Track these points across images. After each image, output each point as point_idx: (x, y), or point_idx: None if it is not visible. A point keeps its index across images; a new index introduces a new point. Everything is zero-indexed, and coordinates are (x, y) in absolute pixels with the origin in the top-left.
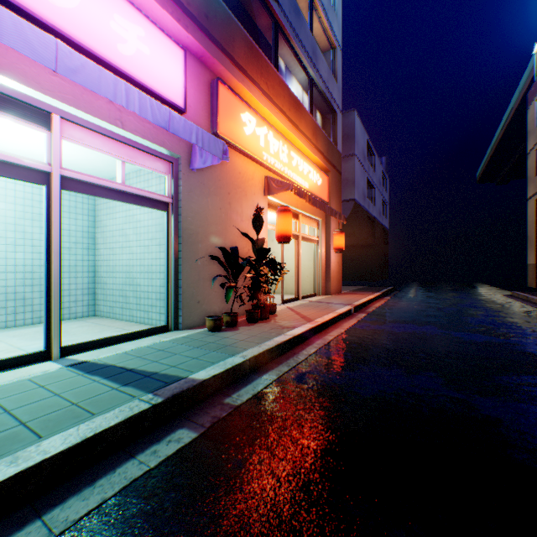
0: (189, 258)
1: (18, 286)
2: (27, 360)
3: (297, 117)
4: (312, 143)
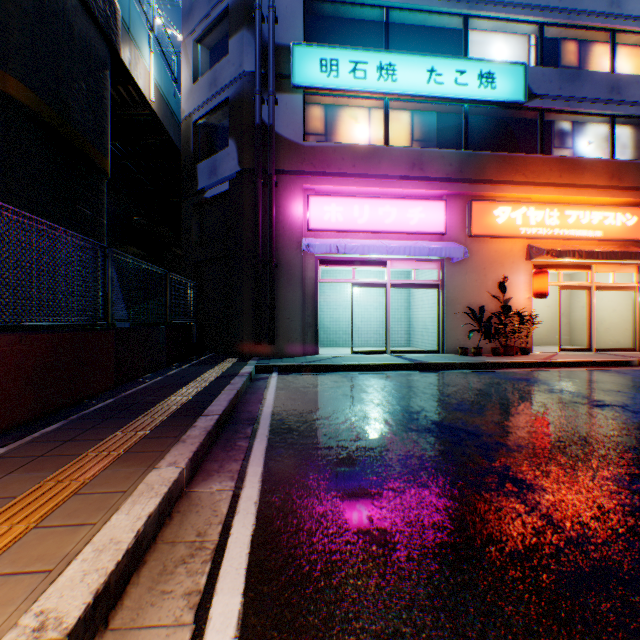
0: (450, 313)
1: (377, 328)
2: (379, 352)
3: (574, 176)
4: (608, 187)
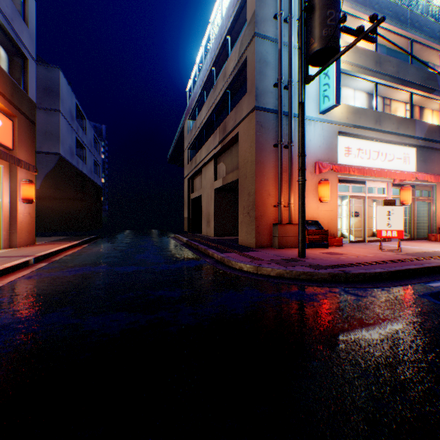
0: None
1: None
2: None
3: None
4: None
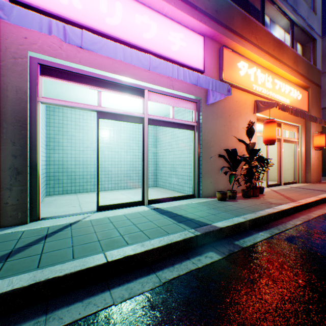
0: (205, 156)
1: (127, 170)
2: (135, 204)
3: (279, 54)
4: (292, 69)
